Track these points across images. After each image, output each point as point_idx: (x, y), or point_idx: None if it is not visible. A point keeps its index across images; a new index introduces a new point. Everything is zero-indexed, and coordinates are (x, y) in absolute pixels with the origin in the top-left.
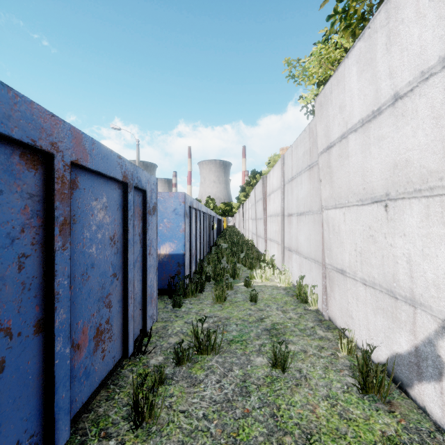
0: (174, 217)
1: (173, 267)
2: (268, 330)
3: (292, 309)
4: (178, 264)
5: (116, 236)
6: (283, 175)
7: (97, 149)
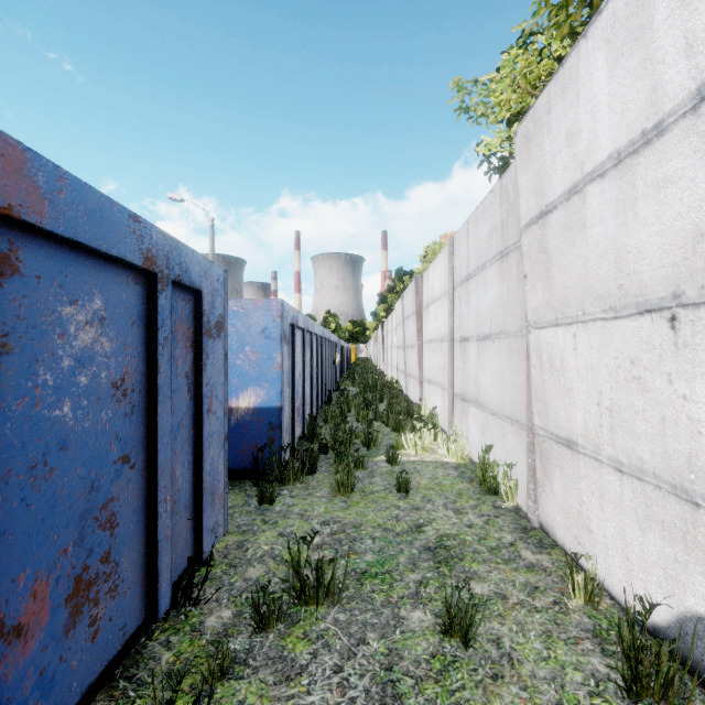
0: (263, 344)
1: (261, 430)
2: (430, 550)
3: (472, 506)
4: (270, 426)
5: (129, 380)
6: (452, 272)
7: (73, 192)
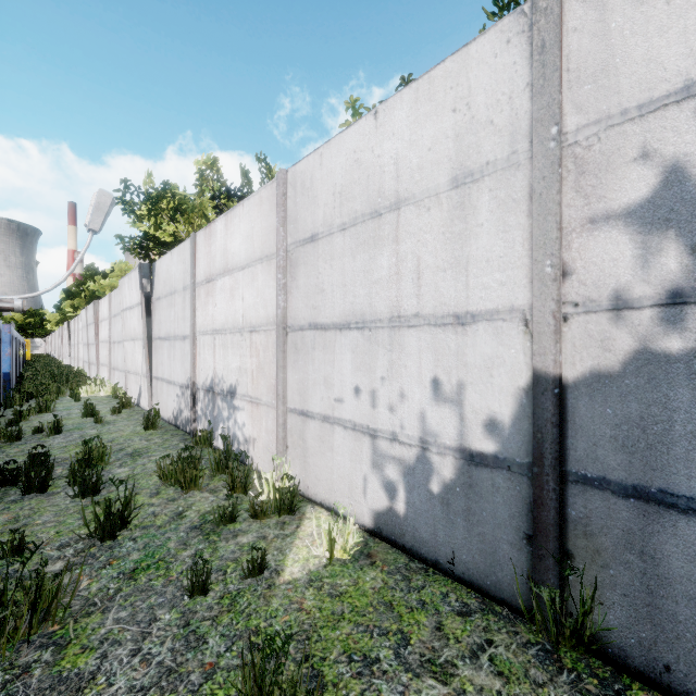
0: None
1: None
2: None
3: (107, 401)
4: (4, 381)
5: None
6: (111, 310)
7: None
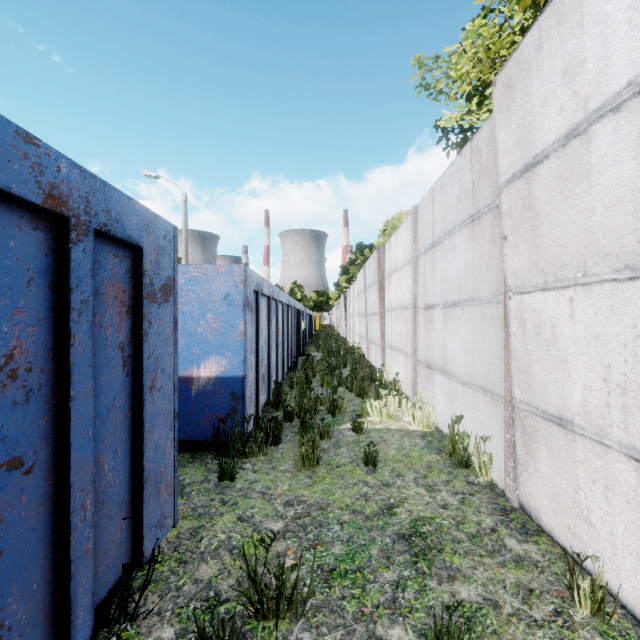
0: (225, 311)
1: (223, 401)
2: (405, 539)
3: (444, 481)
4: (232, 396)
5: (22, 356)
6: (415, 240)
7: None
